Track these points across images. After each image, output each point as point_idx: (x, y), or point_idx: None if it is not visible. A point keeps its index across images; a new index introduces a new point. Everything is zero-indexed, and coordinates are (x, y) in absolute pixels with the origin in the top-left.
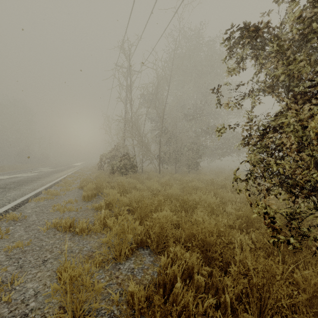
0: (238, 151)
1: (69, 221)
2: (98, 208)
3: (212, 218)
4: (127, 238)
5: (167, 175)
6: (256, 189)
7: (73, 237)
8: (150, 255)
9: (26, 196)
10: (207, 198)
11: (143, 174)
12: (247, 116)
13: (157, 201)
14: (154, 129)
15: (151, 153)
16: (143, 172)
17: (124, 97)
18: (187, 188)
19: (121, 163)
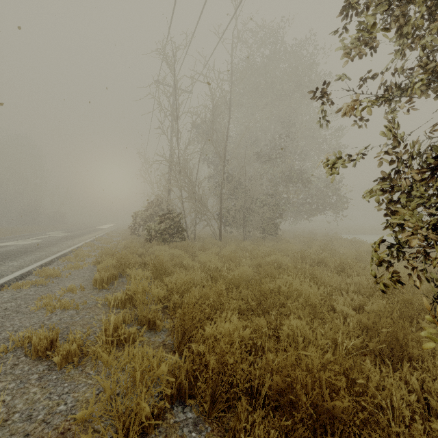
0: (336, 208)
1: (49, 336)
2: (113, 304)
3: (319, 333)
4: (138, 408)
5: (231, 243)
6: (409, 279)
7: (48, 372)
8: (196, 428)
9: (2, 280)
10: (303, 288)
11: (196, 241)
12: (389, 136)
13: (215, 294)
14: (212, 176)
15: (208, 210)
16: (196, 239)
17: (168, 127)
18: (264, 265)
19: (163, 226)
